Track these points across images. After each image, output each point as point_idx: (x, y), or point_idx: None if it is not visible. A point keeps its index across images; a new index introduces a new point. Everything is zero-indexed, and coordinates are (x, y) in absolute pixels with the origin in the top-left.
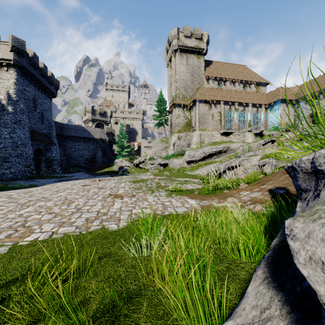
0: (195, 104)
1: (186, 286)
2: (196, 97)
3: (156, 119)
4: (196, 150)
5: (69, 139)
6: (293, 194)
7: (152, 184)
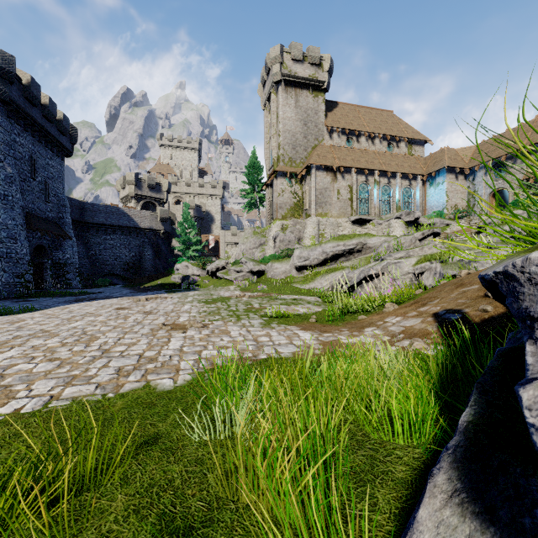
0: (310, 173)
1: (297, 500)
2: (312, 161)
3: (245, 196)
4: (312, 248)
5: (95, 229)
6: (475, 321)
7: (238, 306)
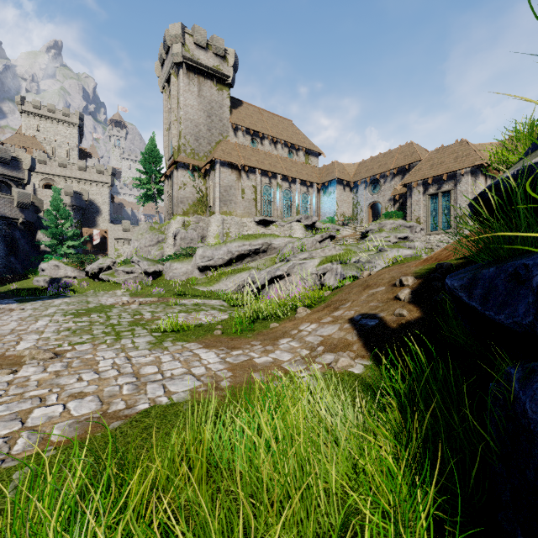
0: (215, 168)
1: None
2: (216, 156)
3: (139, 186)
4: (217, 246)
5: None
6: (394, 327)
7: (122, 317)
